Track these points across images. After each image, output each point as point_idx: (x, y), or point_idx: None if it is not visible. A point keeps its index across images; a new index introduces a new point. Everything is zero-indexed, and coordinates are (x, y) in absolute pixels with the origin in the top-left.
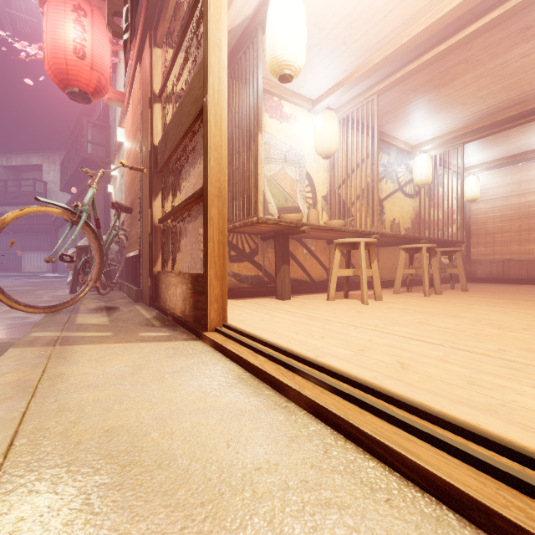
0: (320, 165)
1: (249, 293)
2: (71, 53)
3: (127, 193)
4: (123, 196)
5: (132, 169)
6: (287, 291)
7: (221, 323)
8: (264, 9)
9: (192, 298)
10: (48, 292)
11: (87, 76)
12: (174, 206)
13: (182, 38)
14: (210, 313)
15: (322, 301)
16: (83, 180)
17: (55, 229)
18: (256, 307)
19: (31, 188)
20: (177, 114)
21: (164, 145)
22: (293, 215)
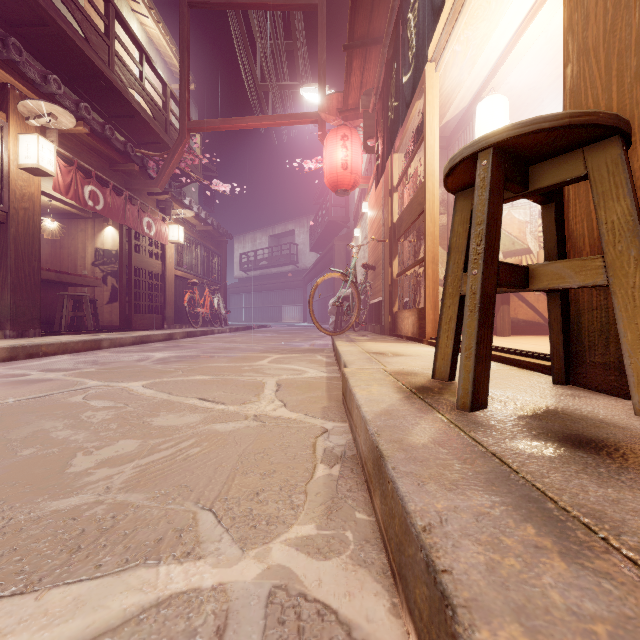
0: None
1: None
2: (340, 168)
3: (370, 254)
4: (366, 255)
5: (378, 241)
6: (506, 329)
7: (434, 335)
8: (476, 104)
9: (418, 322)
10: (312, 333)
11: (348, 179)
12: (406, 263)
13: (412, 159)
14: (427, 329)
15: (543, 338)
16: (326, 240)
17: (305, 284)
18: None
19: (287, 251)
20: (409, 207)
21: (400, 224)
22: (510, 260)
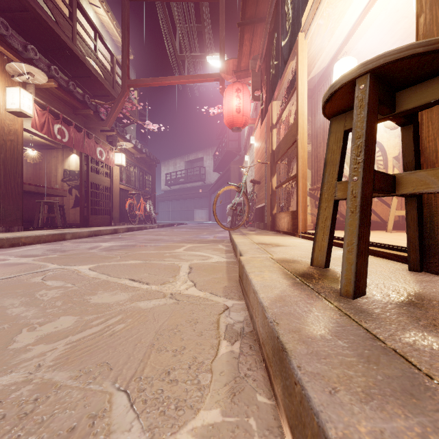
0: (391, 133)
1: None
2: (235, 112)
3: (256, 173)
4: (253, 174)
5: (262, 163)
6: None
7: (303, 230)
8: (333, 64)
9: (291, 221)
10: (215, 228)
11: (241, 120)
12: (282, 179)
13: (287, 104)
14: (299, 226)
15: (381, 232)
16: (225, 164)
17: (210, 195)
18: None
19: (198, 172)
20: (285, 138)
21: (278, 151)
22: None
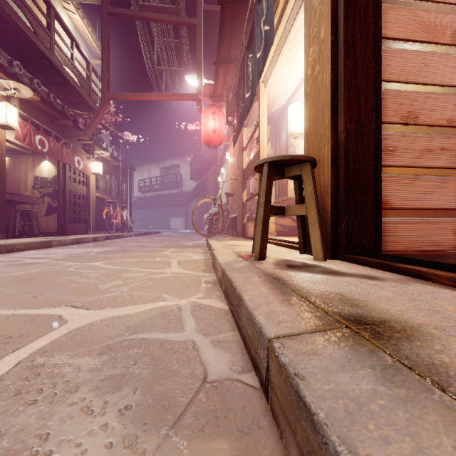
0: None
1: (288, 234)
2: (211, 132)
3: (231, 186)
4: (228, 186)
5: (235, 180)
6: None
7: None
8: (289, 105)
9: None
10: (192, 236)
11: (216, 139)
12: (251, 194)
13: (253, 134)
14: None
15: None
16: (202, 172)
17: (187, 203)
18: (286, 238)
19: (174, 179)
20: (252, 161)
21: (247, 170)
22: None
